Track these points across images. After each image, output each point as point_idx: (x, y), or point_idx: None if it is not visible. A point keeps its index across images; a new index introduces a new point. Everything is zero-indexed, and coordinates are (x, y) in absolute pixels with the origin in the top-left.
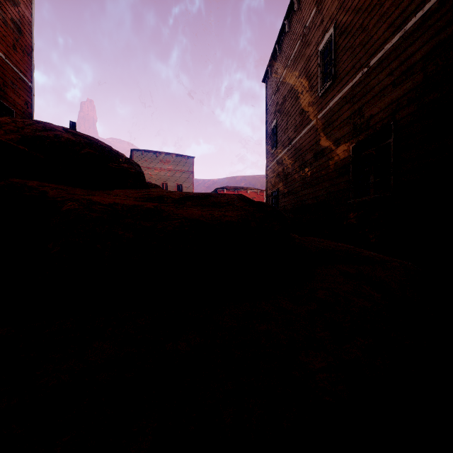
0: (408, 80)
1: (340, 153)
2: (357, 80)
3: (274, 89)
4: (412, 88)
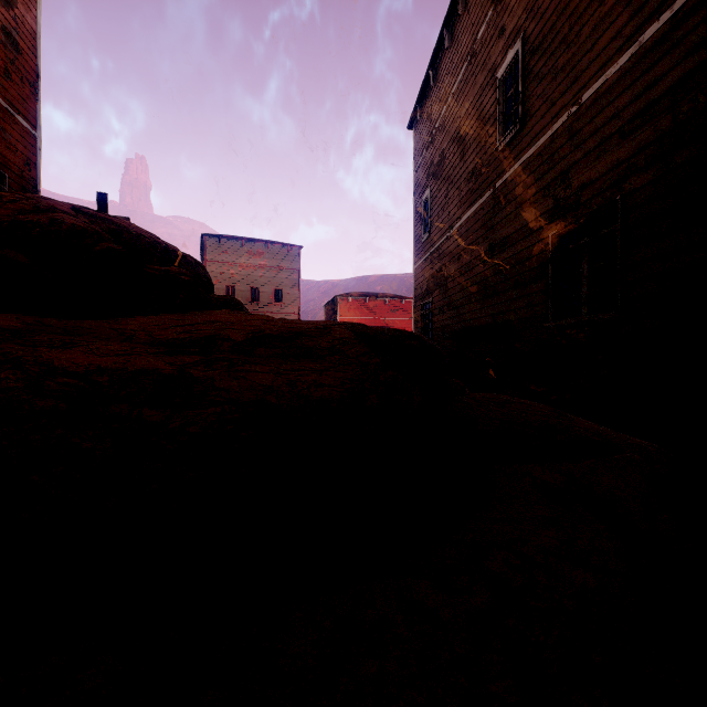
0: (645, 126)
1: (531, 246)
2: (559, 126)
3: (426, 140)
4: (652, 140)
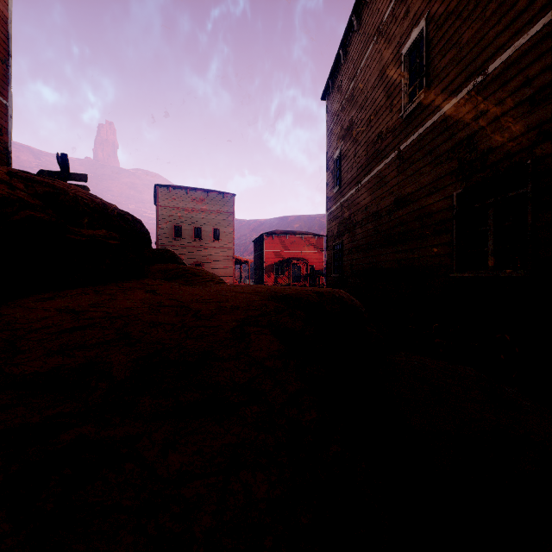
0: None
1: (435, 202)
2: (464, 95)
3: (337, 109)
4: None
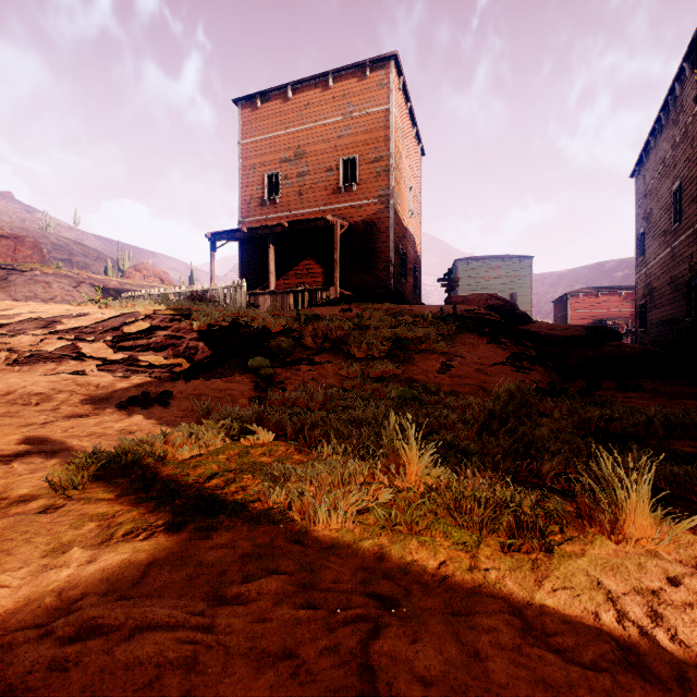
0: None
1: (683, 282)
2: (690, 233)
3: (642, 193)
4: None
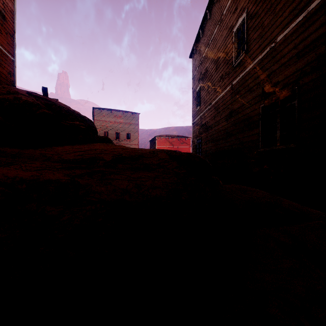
0: (310, 52)
1: (251, 112)
2: (265, 53)
3: (198, 63)
4: (314, 59)
